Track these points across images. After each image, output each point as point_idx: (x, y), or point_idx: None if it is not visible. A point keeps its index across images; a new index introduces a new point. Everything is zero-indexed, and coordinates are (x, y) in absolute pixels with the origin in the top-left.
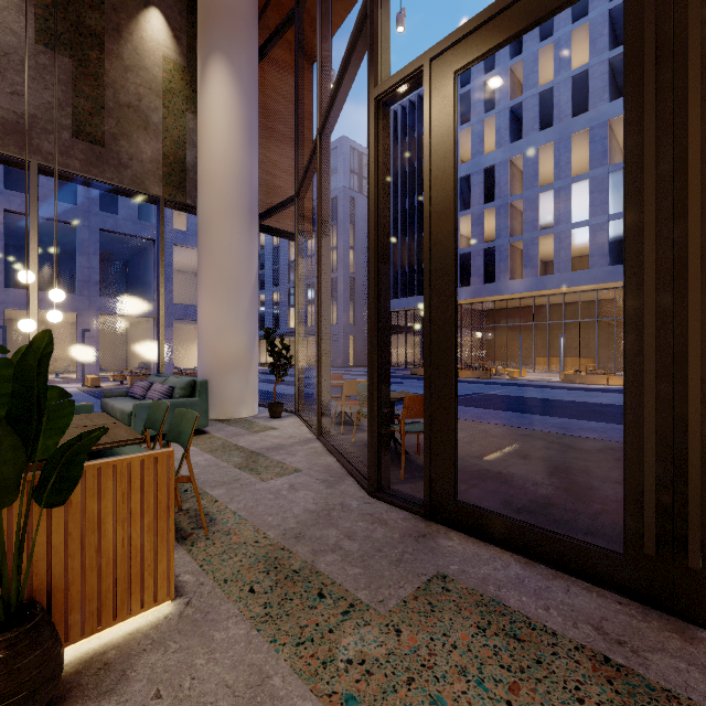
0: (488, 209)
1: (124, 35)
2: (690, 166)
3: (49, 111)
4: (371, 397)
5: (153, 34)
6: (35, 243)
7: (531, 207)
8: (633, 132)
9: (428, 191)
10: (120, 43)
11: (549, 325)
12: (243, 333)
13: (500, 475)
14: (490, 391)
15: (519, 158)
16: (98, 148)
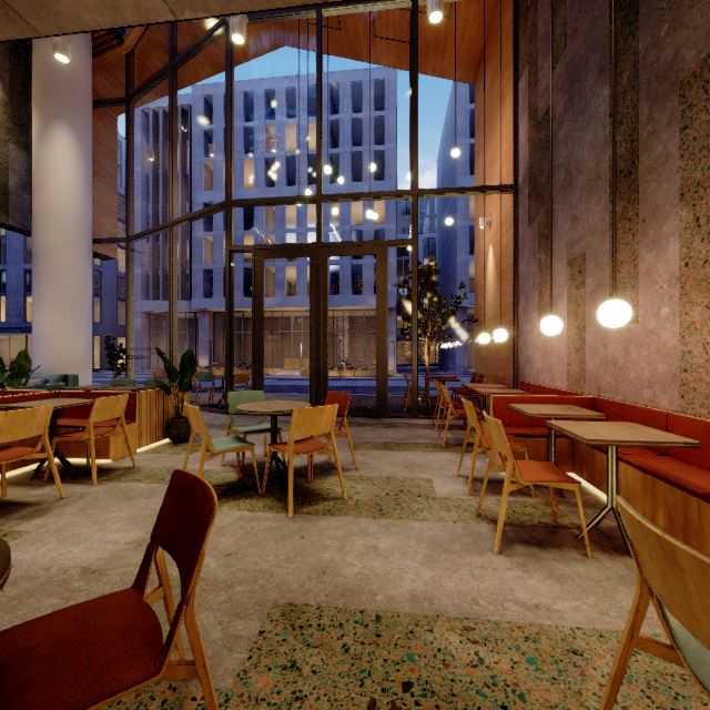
0: (248, 234)
1: None
2: (321, 313)
3: None
4: (227, 373)
5: None
6: None
7: (281, 242)
8: (312, 300)
9: (254, 297)
10: None
11: (294, 334)
12: (85, 340)
13: None
14: None
15: None
16: None
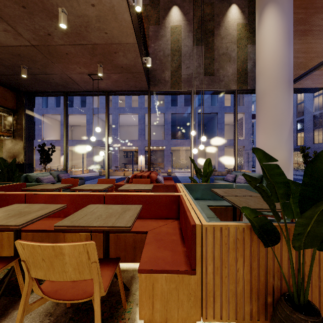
0: None
1: (221, 25)
2: None
3: (196, 70)
4: None
5: (232, 17)
6: (192, 120)
7: None
8: None
9: None
10: (219, 29)
11: None
12: (284, 150)
13: None
14: None
15: None
16: (212, 77)
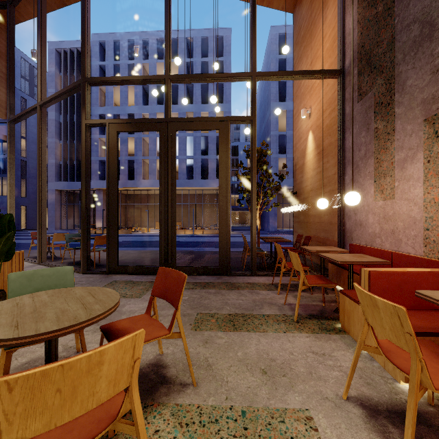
0: (130, 137)
1: None
2: (169, 181)
3: None
4: (83, 236)
5: None
6: None
7: (153, 143)
8: (161, 170)
9: (108, 166)
10: None
11: None
12: None
13: (133, 263)
14: (131, 239)
15: (147, 115)
16: None
